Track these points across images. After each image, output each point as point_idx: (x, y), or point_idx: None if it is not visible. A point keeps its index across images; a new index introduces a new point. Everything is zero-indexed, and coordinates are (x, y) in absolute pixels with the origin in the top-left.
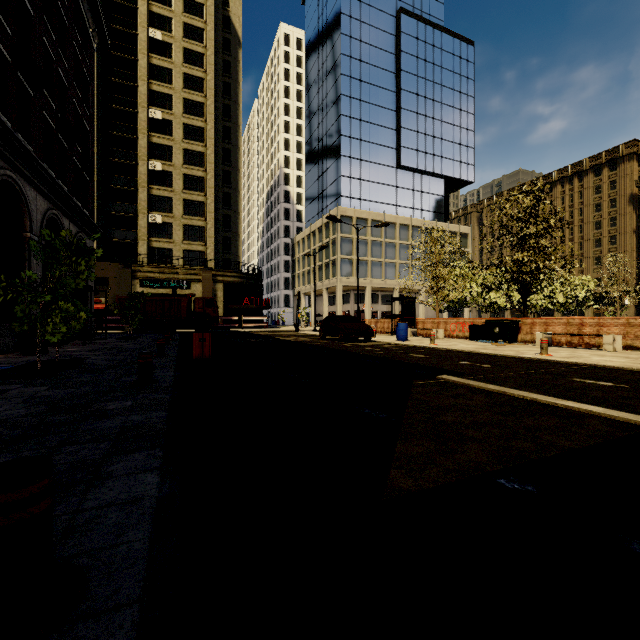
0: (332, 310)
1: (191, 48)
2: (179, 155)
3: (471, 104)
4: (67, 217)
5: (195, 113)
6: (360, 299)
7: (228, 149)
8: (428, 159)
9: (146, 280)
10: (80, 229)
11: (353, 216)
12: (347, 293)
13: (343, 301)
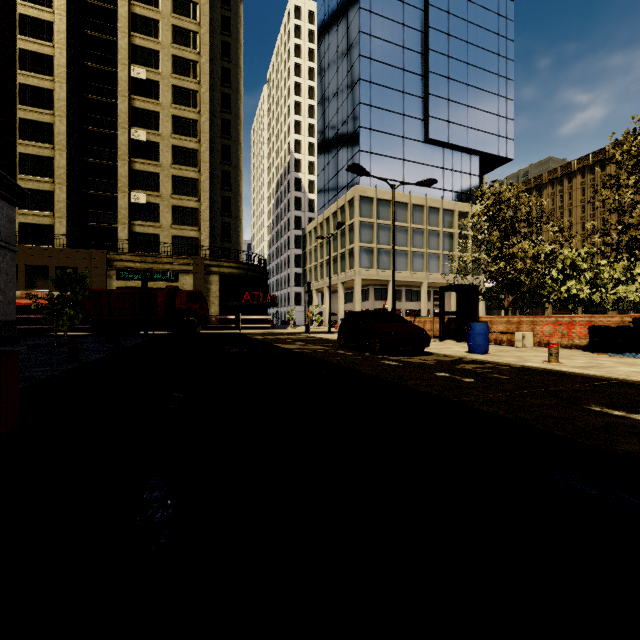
0: (348, 308)
1: None
2: (167, 123)
3: (510, 69)
4: None
5: (187, 73)
6: (381, 295)
7: (228, 120)
8: (461, 132)
9: (125, 271)
10: None
11: (374, 197)
12: (366, 288)
13: (361, 298)
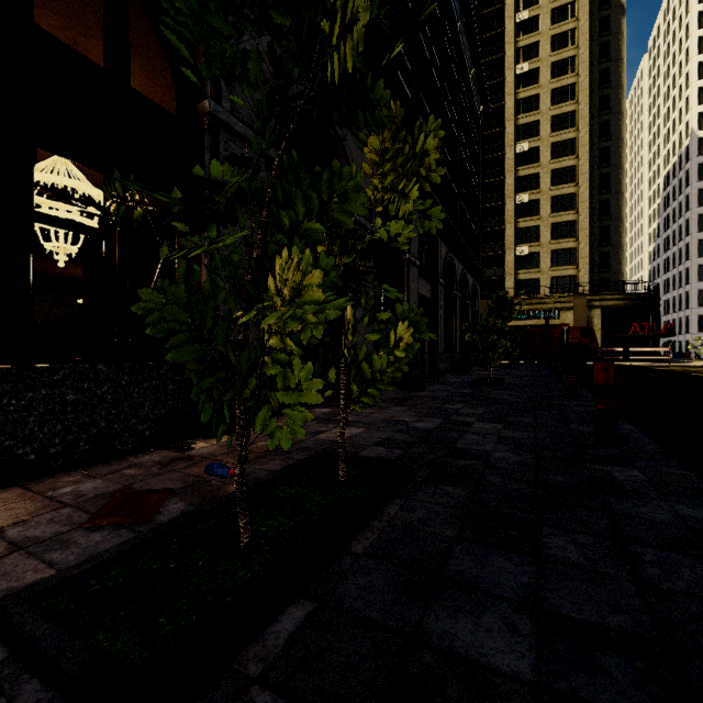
0: None
1: (559, 58)
2: (546, 179)
3: None
4: (468, 272)
5: (564, 126)
6: None
7: (606, 147)
8: None
9: None
10: (474, 279)
11: None
12: None
13: None
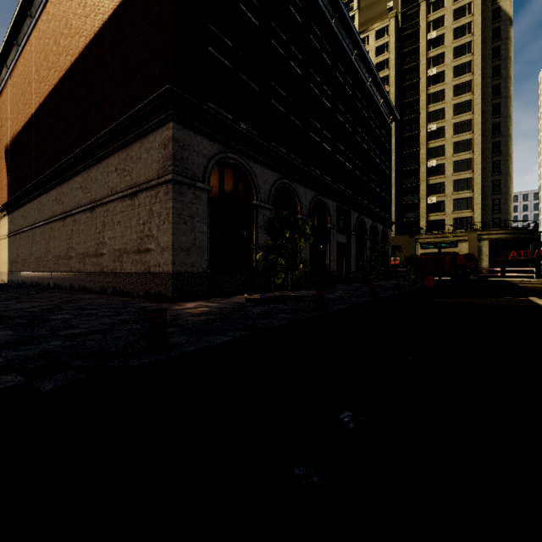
0: None
1: (459, 63)
2: (449, 149)
3: None
4: (379, 223)
5: (463, 111)
6: None
7: (497, 122)
8: None
9: (424, 244)
10: (384, 226)
11: None
12: None
13: None
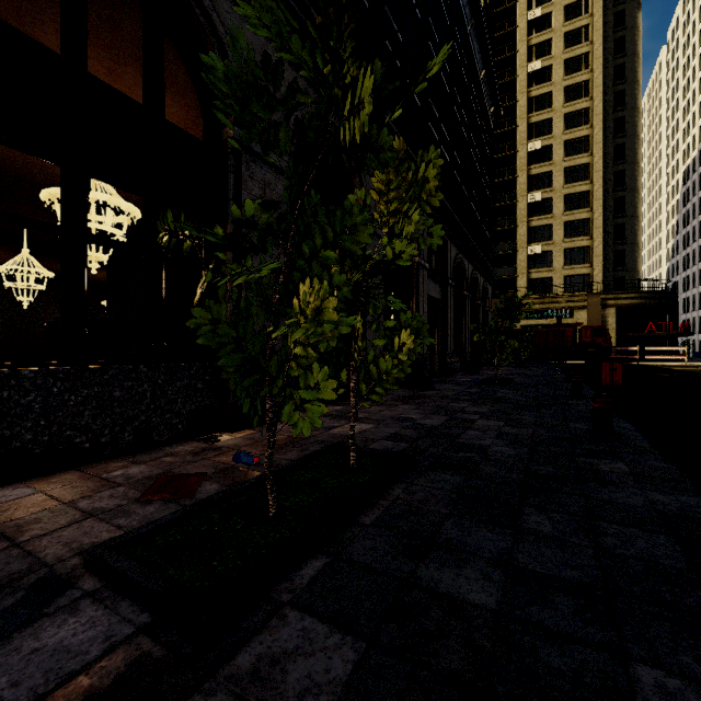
0: None
1: (573, 55)
2: (559, 177)
3: None
4: (479, 272)
5: (578, 123)
6: None
7: (621, 144)
8: None
9: (525, 312)
10: (484, 279)
11: None
12: None
13: None
